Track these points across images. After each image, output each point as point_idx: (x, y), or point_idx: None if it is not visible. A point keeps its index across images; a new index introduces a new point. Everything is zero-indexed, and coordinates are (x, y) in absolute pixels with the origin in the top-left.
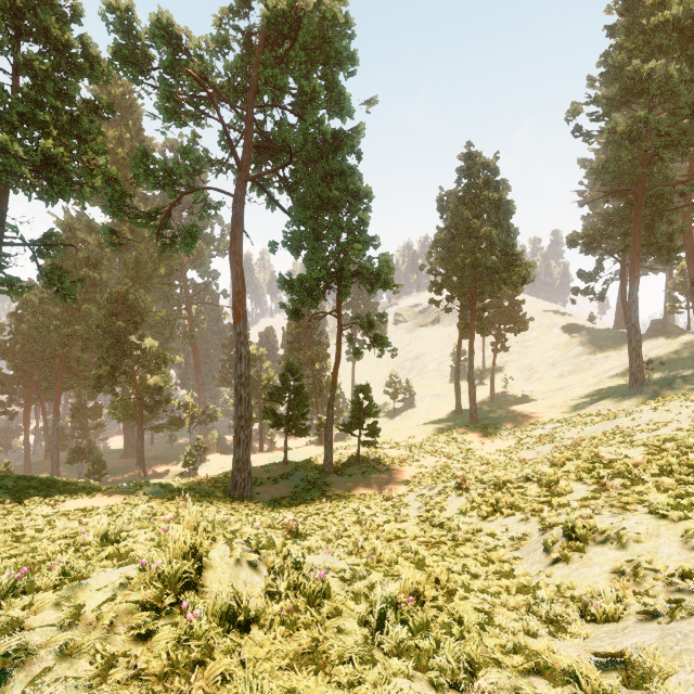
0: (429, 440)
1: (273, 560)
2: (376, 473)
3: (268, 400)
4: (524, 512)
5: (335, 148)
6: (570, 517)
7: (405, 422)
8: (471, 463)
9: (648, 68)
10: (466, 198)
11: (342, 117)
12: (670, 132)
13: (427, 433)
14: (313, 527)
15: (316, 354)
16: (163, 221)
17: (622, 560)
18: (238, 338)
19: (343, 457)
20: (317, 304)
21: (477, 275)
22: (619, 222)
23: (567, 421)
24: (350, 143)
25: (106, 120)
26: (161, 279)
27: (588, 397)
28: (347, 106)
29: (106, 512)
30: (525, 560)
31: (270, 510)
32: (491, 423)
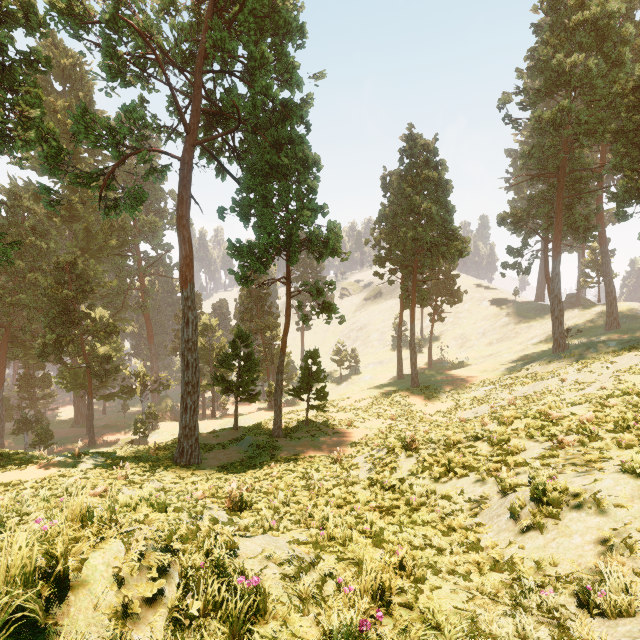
0: (375, 404)
1: (186, 562)
2: (325, 436)
3: (218, 367)
4: (478, 472)
5: (284, 116)
6: (540, 479)
7: (350, 387)
8: (415, 424)
9: (571, 61)
10: (408, 176)
11: (291, 86)
12: (589, 121)
13: (372, 397)
14: (260, 494)
15: (266, 323)
16: (105, 182)
17: (606, 527)
18: (184, 303)
19: (292, 421)
20: (266, 269)
21: (418, 249)
22: (543, 204)
23: (500, 383)
24: (299, 113)
25: (56, 91)
26: (112, 250)
27: (516, 362)
28: (296, 75)
29: (35, 485)
30: (489, 526)
31: (217, 476)
32: (431, 386)
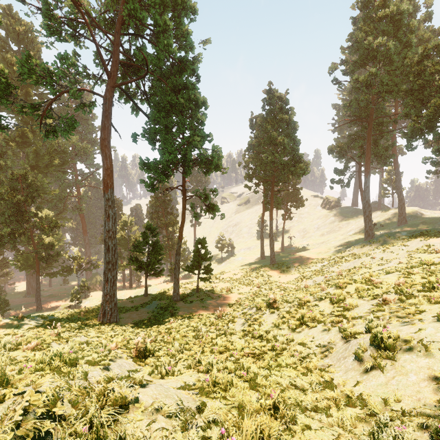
0: (245, 276)
1: (61, 433)
2: (210, 299)
3: (133, 251)
4: (324, 324)
5: (181, 69)
6: (378, 329)
7: (228, 265)
8: (273, 290)
9: (377, 42)
10: (268, 118)
11: (186, 48)
12: (388, 84)
13: (243, 271)
14: (161, 344)
15: (169, 220)
16: (45, 111)
17: (435, 367)
18: (106, 203)
19: (187, 289)
20: (167, 179)
21: (275, 169)
22: (358, 140)
23: (330, 261)
24: (192, 67)
25: (12, 50)
26: (56, 167)
27: (340, 246)
28: (189, 39)
29: None
30: (337, 366)
31: (130, 331)
32: (284, 264)
